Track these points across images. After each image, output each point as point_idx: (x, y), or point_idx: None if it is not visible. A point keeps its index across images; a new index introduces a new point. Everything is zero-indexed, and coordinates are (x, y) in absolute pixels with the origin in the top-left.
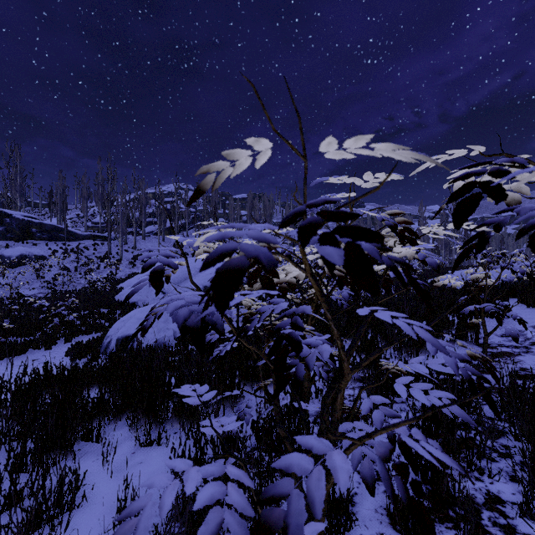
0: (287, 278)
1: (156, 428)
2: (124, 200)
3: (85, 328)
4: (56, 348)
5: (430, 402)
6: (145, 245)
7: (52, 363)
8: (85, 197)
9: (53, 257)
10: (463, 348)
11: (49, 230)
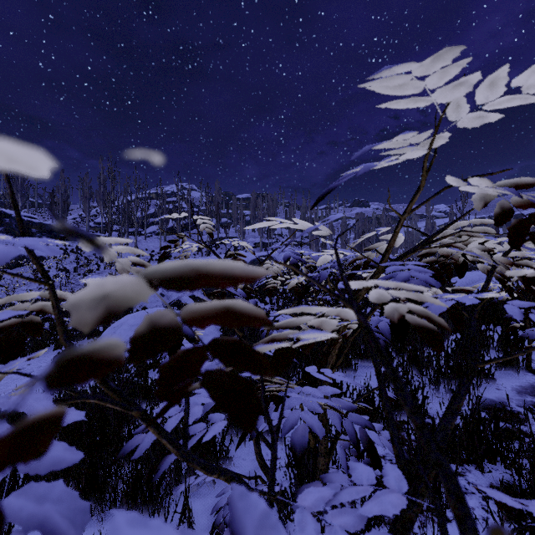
0: (297, 343)
1: (97, 521)
2: (126, 199)
3: (78, 333)
4: (44, 355)
5: (500, 476)
6: (147, 245)
7: (36, 373)
8: (87, 197)
9: (51, 258)
10: (514, 376)
11: (49, 230)
